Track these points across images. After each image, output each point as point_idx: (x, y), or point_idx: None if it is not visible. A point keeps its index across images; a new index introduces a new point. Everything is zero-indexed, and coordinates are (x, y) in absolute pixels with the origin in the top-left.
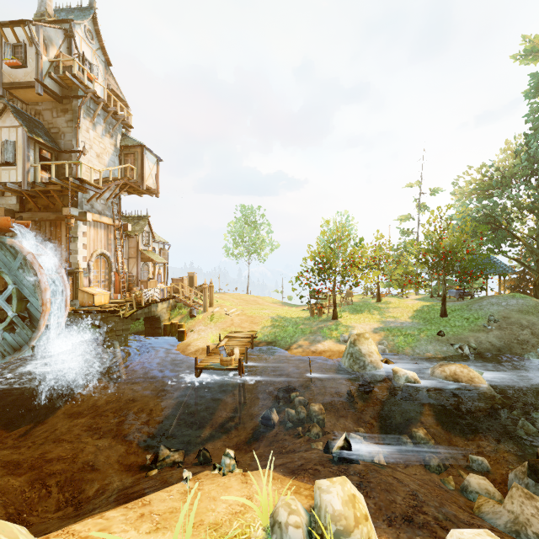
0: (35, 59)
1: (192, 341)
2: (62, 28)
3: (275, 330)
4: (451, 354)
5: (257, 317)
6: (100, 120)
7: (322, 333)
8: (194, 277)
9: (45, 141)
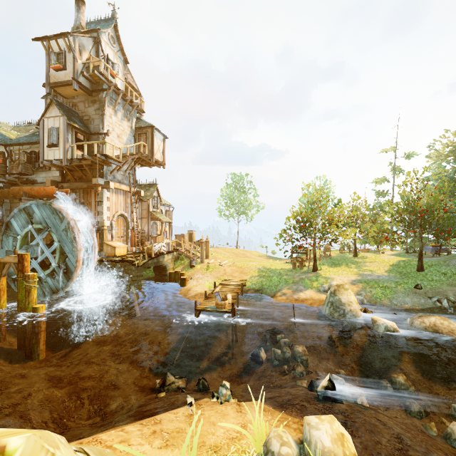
0: (72, 62)
1: (192, 287)
2: (92, 36)
3: (262, 279)
4: (429, 307)
5: (246, 268)
6: (120, 107)
7: (304, 283)
8: (193, 234)
9: (80, 127)
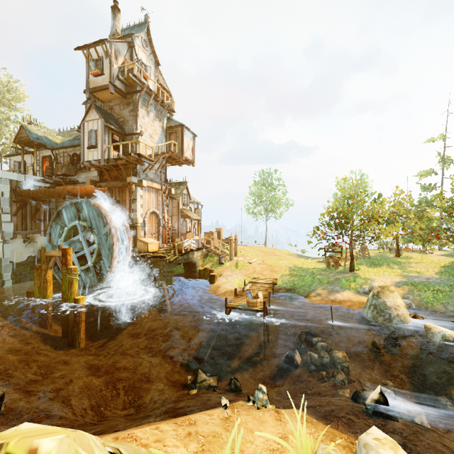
0: (109, 67)
1: (221, 284)
2: (126, 41)
3: (293, 279)
4: None
5: (276, 266)
6: (152, 108)
7: (340, 283)
8: (221, 232)
9: (116, 128)
